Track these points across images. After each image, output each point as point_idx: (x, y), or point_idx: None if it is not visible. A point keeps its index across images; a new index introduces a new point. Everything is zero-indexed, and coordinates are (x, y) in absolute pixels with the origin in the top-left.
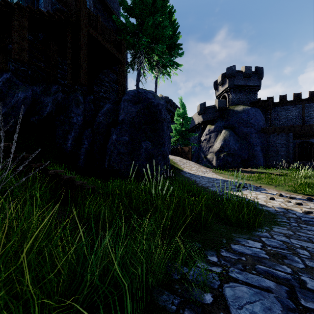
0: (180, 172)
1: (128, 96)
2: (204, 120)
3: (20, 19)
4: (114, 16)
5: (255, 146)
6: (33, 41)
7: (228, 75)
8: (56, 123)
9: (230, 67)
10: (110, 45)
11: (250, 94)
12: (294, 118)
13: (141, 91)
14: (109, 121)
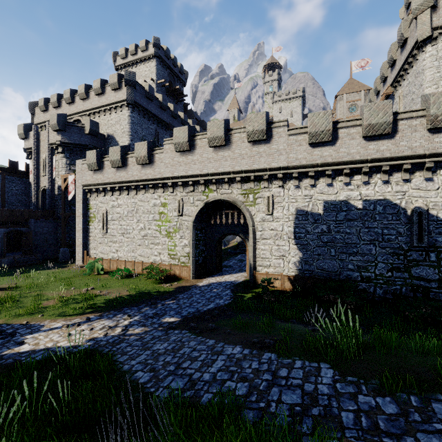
0: None
1: None
2: None
3: None
4: None
5: None
6: None
7: None
8: None
9: None
10: None
11: None
12: None
13: None
14: None
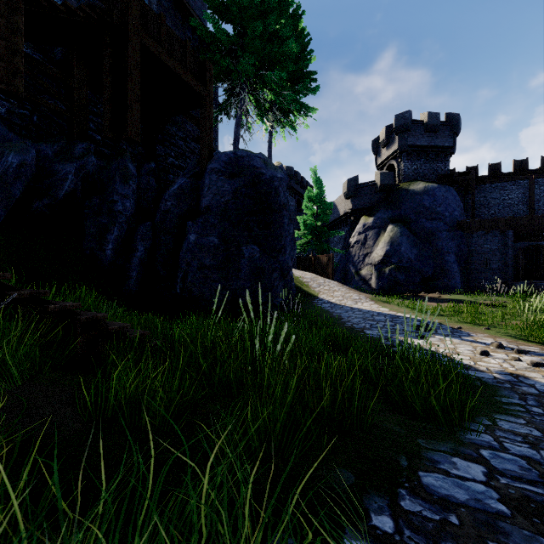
0: (313, 301)
1: (218, 164)
2: (355, 208)
3: (9, 15)
4: (193, 20)
5: (446, 253)
6: (40, 61)
7: (399, 129)
8: (84, 213)
9: (401, 114)
10: (184, 70)
11: (438, 162)
12: (514, 205)
13: (242, 154)
14: (184, 209)
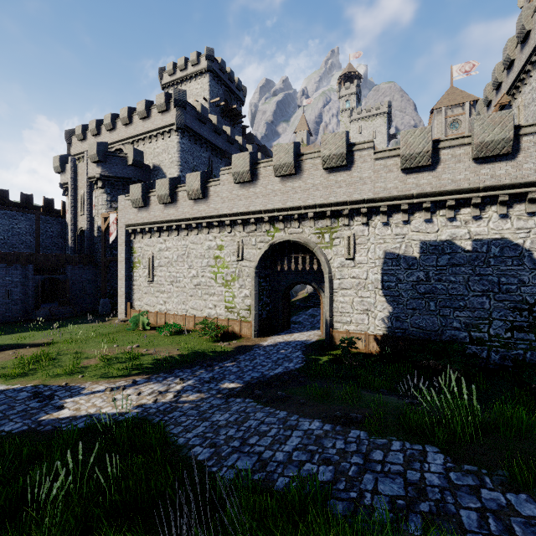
0: None
1: None
2: None
3: None
4: None
5: None
6: None
7: None
8: None
9: None
10: None
11: None
12: (23, 234)
13: None
14: None
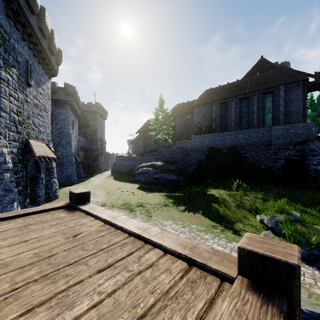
0: None
1: None
2: None
3: None
4: None
5: None
6: None
7: None
8: None
9: None
10: None
11: None
12: None
13: None
14: None
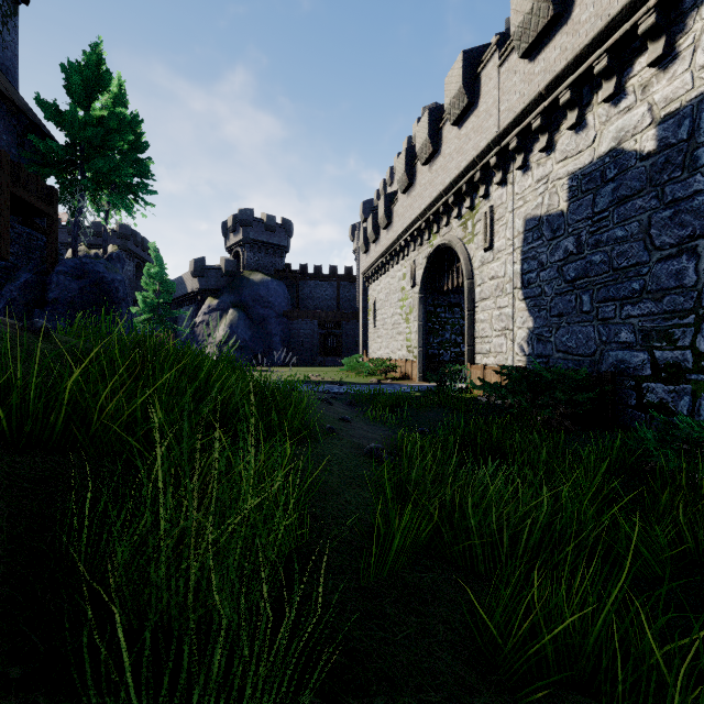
0: None
1: (66, 268)
2: (202, 289)
3: None
4: (32, 136)
5: (274, 336)
6: None
7: (242, 222)
8: None
9: (244, 210)
10: (37, 200)
11: (276, 257)
12: (329, 300)
13: (87, 261)
14: (30, 299)
